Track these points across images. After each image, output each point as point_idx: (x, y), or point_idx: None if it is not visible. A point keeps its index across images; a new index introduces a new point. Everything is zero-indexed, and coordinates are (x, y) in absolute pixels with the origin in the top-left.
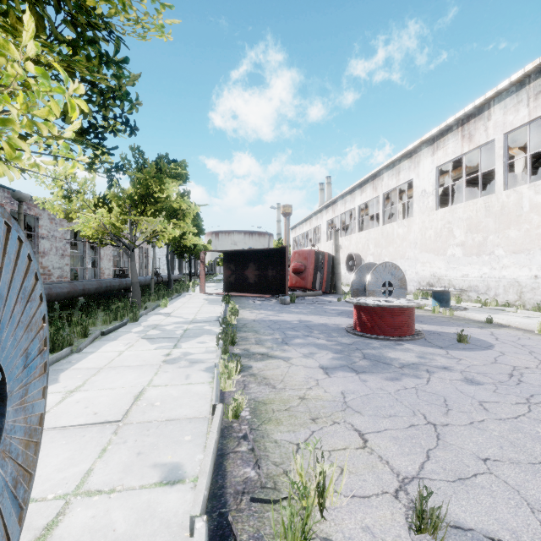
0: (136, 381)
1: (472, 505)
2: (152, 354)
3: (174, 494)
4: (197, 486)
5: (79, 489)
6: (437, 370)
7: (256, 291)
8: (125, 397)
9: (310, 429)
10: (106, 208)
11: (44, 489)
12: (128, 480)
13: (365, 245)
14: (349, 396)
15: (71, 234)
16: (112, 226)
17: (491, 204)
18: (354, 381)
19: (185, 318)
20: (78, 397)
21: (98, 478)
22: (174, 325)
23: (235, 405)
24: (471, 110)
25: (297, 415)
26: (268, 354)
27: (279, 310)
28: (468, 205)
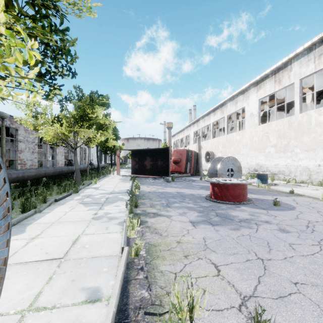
0: (74, 231)
1: (290, 316)
2: (85, 213)
3: (94, 309)
4: (109, 305)
5: (31, 306)
6: (262, 223)
7: (151, 174)
8: (66, 242)
9: (184, 263)
10: (59, 123)
11: (8, 307)
12: (64, 299)
13: (216, 146)
14: (208, 241)
15: (38, 139)
16: (62, 134)
17: (292, 122)
18: (211, 231)
19: (107, 190)
20: (36, 242)
21: (45, 298)
22: (100, 195)
23: (136, 247)
24: (280, 65)
25: (175, 253)
26: (157, 213)
27: (164, 185)
28: (278, 122)
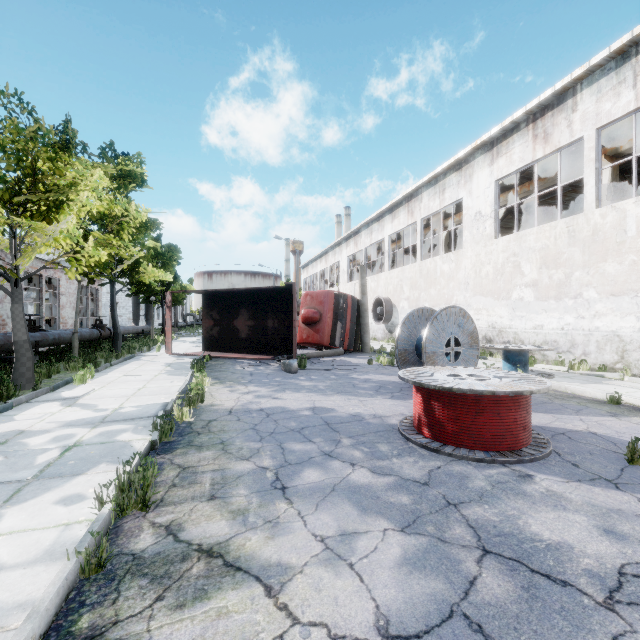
0: None
1: None
2: None
3: None
4: None
5: None
6: None
7: (250, 349)
8: None
9: None
10: None
11: None
12: None
13: (398, 287)
14: None
15: None
16: None
17: (577, 228)
18: None
19: (99, 409)
20: None
21: None
22: (58, 430)
23: None
24: (548, 98)
25: None
26: (227, 552)
27: (280, 385)
28: (543, 231)
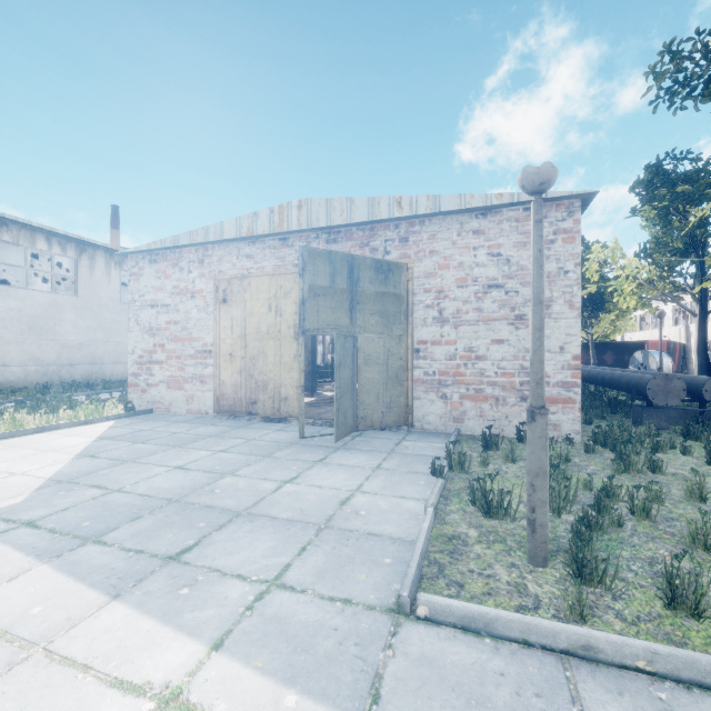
0: None
1: None
2: None
3: None
4: None
5: None
6: None
7: None
8: None
9: None
10: None
11: None
12: None
13: None
14: None
15: None
16: None
17: None
18: None
19: None
20: None
21: None
22: None
23: None
24: None
25: None
26: None
27: None
28: None
